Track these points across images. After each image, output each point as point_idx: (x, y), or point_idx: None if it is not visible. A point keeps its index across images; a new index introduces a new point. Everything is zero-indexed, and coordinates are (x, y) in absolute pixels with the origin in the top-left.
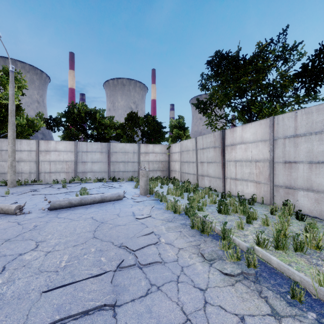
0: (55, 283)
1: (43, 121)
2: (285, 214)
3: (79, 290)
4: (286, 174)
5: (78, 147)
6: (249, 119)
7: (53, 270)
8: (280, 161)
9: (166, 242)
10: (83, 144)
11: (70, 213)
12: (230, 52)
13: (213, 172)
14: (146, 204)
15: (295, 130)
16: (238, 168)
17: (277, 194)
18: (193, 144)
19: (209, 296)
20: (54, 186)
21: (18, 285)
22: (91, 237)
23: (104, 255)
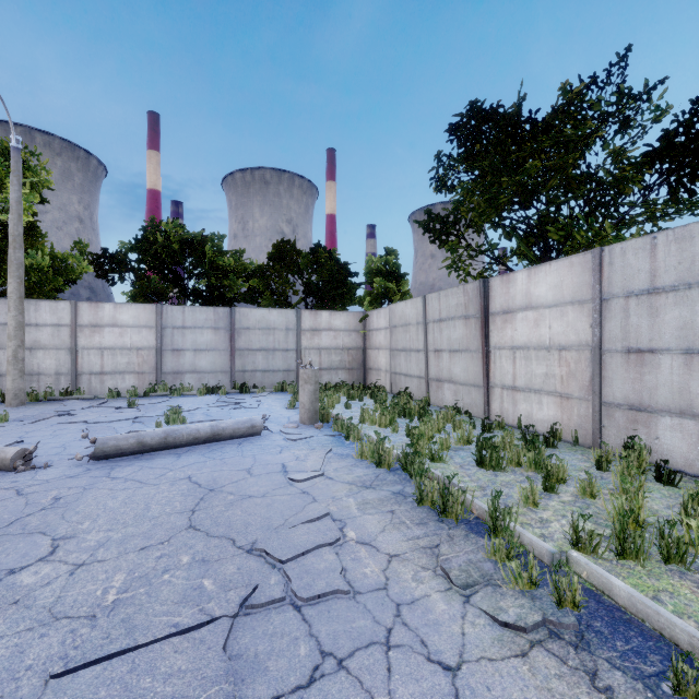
0: (85, 650)
1: (89, 260)
2: (634, 471)
3: (143, 670)
4: (630, 379)
5: (165, 316)
6: (543, 256)
7: (85, 614)
8: (616, 349)
9: (359, 540)
10: (176, 311)
11: (139, 467)
12: (500, 106)
13: (464, 374)
14: (312, 446)
15: (653, 279)
16: (520, 365)
17: (610, 422)
18: (418, 311)
19: (468, 688)
20: (110, 404)
21: None
22: (184, 527)
23: (211, 574)
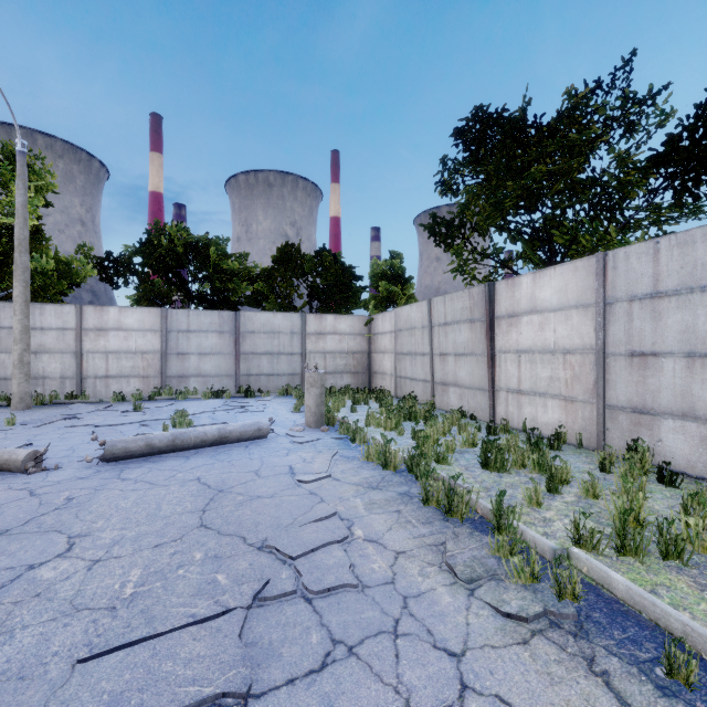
0: (108, 638)
1: (93, 263)
2: (636, 472)
3: (164, 656)
4: (634, 382)
5: (170, 320)
6: (549, 259)
7: (105, 606)
8: (620, 352)
9: (366, 538)
10: (181, 314)
11: (148, 469)
12: (505, 110)
13: (469, 377)
14: (319, 449)
15: (656, 283)
16: (525, 368)
17: (614, 425)
18: (424, 314)
19: (472, 672)
20: (116, 407)
21: (21, 644)
22: (196, 526)
23: (224, 570)
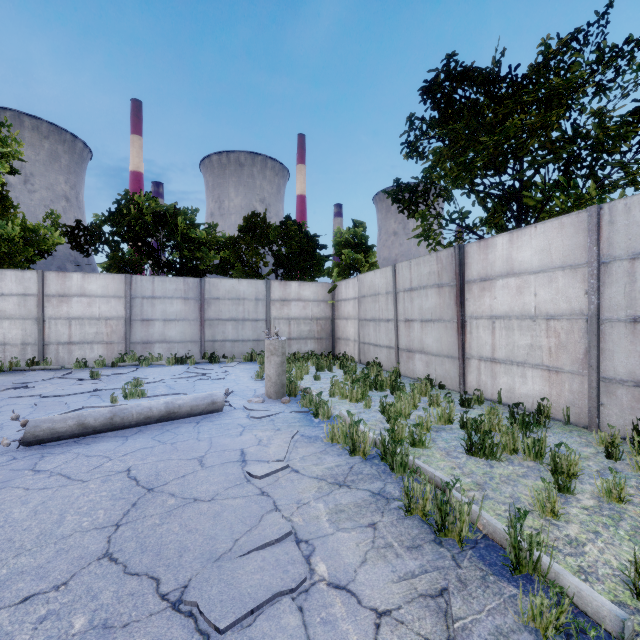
0: None
1: (63, 232)
2: None
3: None
4: (637, 352)
5: (134, 286)
6: (517, 223)
7: None
8: (618, 318)
9: (331, 580)
10: (146, 281)
11: (74, 455)
12: (474, 68)
13: (437, 344)
14: (278, 425)
15: None
16: (500, 335)
17: (610, 400)
18: (388, 280)
19: None
20: (75, 374)
21: None
22: (97, 555)
23: None
